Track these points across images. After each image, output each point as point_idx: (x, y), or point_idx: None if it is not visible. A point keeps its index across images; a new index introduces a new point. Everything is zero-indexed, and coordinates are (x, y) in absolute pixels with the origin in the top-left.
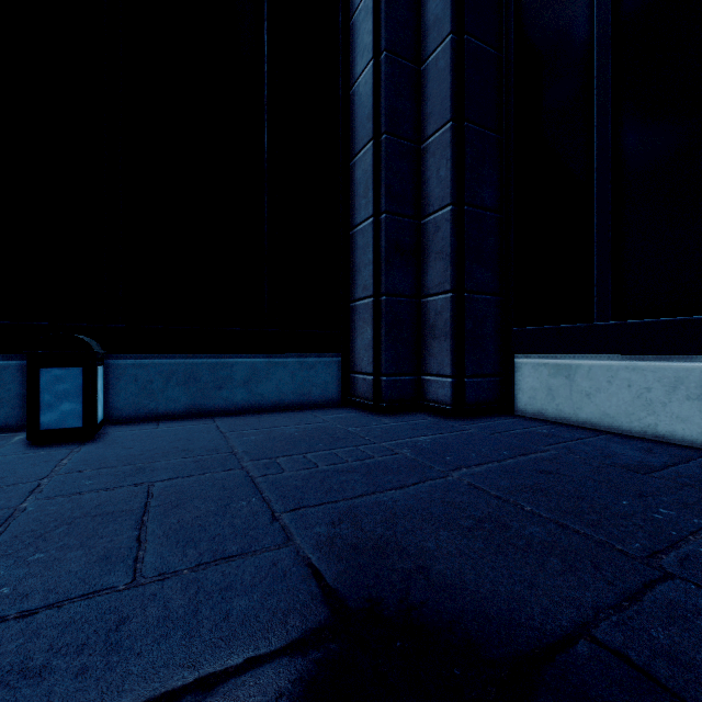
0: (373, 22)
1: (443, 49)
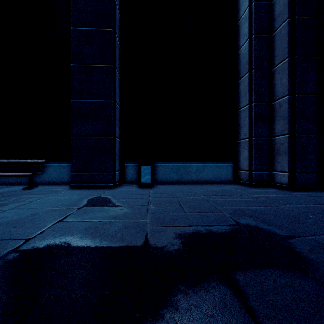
0: (248, 23)
1: (284, 26)
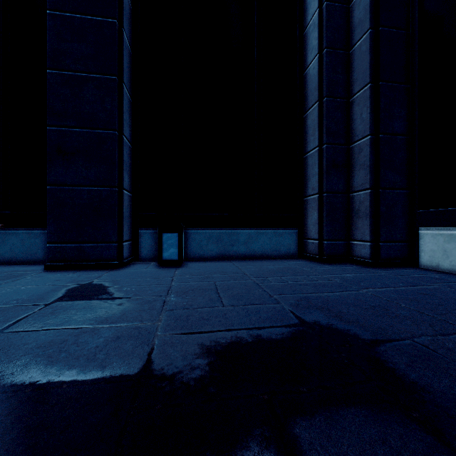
0: (318, 32)
1: (364, 39)
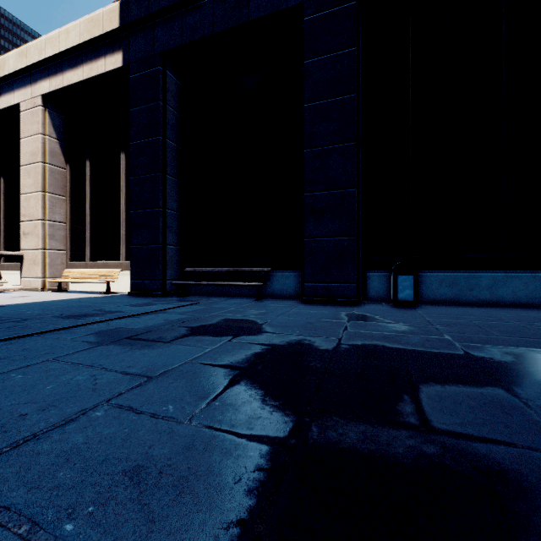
0: None
1: None
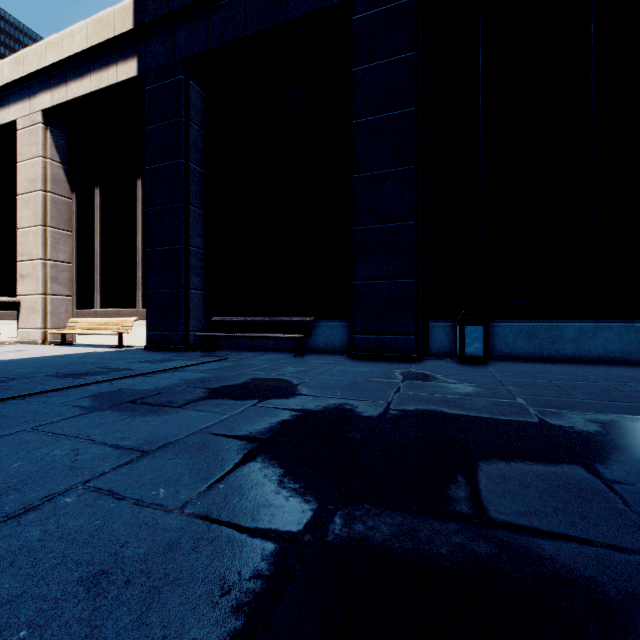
0: None
1: None
